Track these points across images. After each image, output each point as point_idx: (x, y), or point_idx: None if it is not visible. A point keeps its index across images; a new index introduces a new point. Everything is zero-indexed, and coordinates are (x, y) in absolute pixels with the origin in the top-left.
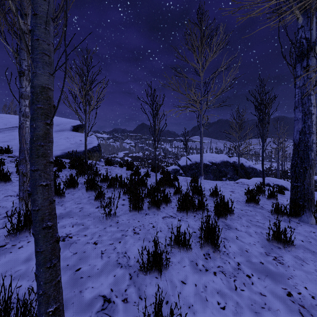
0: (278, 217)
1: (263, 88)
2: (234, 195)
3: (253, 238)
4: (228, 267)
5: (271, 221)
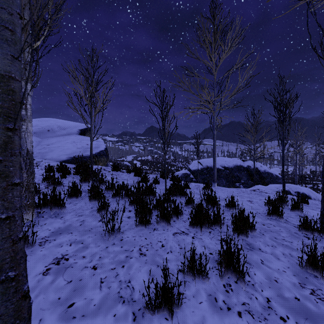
0: (307, 233)
1: (284, 86)
2: (253, 205)
3: (282, 263)
4: (256, 305)
5: (299, 239)
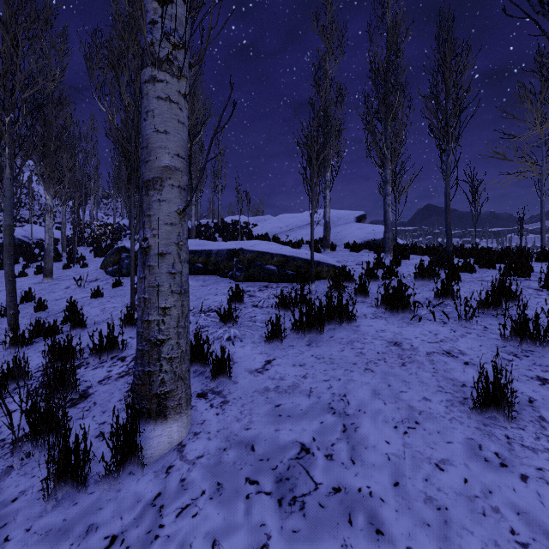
0: None
1: None
2: None
3: None
4: None
5: None
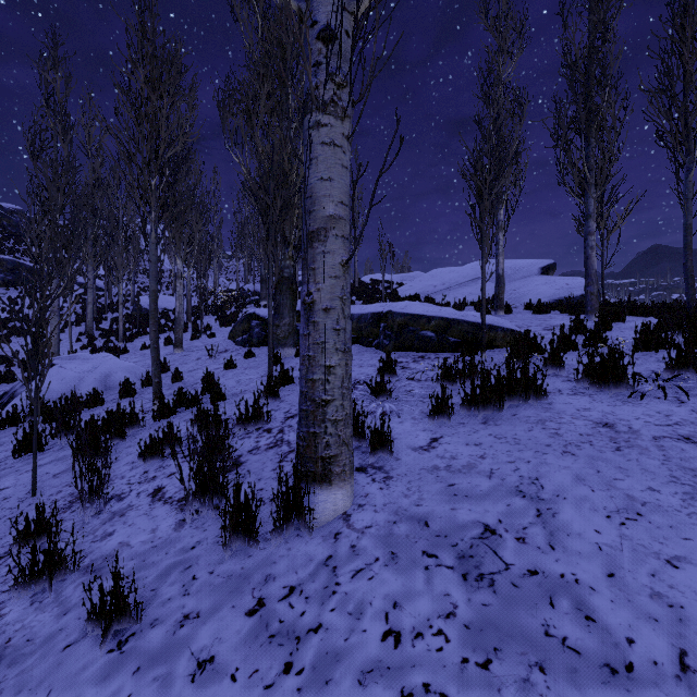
0: None
1: None
2: None
3: None
4: None
5: None
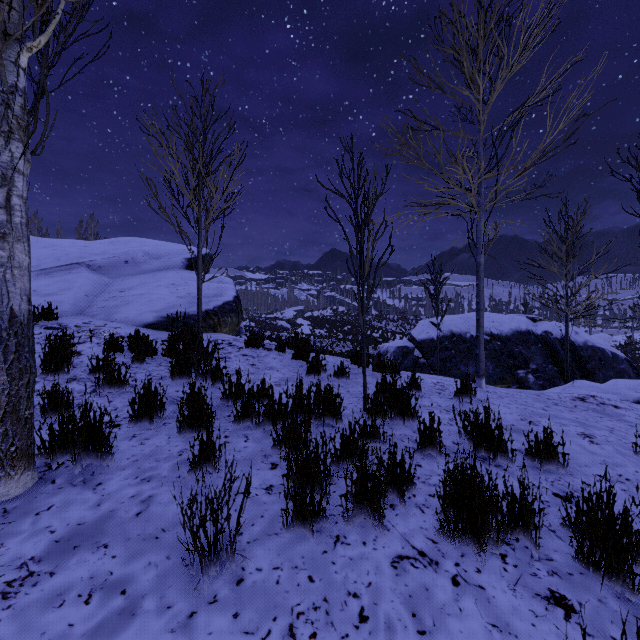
0: None
1: None
2: (600, 451)
3: None
4: None
5: None
